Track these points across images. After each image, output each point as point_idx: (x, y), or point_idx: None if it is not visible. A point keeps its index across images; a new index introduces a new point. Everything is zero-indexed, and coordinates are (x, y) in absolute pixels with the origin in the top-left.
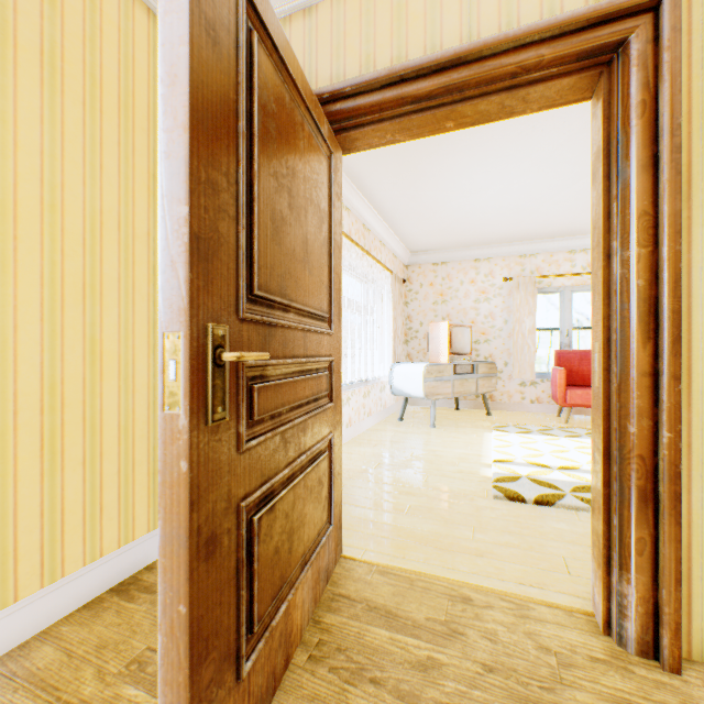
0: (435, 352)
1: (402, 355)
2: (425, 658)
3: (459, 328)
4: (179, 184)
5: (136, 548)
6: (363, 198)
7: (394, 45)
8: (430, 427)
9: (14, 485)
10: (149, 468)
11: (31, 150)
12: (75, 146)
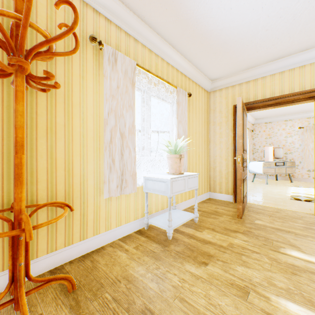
0: (266, 157)
1: (251, 159)
2: (271, 213)
3: (277, 148)
4: (240, 138)
5: (203, 196)
6: None
7: (262, 92)
8: (265, 184)
9: None
10: (203, 181)
11: (194, 124)
12: (197, 121)
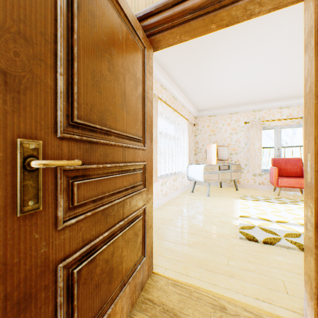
0: (209, 159)
1: (193, 160)
2: None
3: (221, 147)
4: None
5: None
6: (173, 83)
7: None
8: (207, 196)
9: None
10: None
11: None
12: None
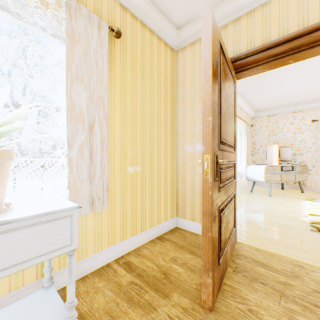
0: (269, 160)
1: (250, 161)
2: (283, 281)
3: (284, 148)
4: (208, 111)
5: (161, 226)
6: None
7: (263, 34)
8: (268, 196)
9: (136, 199)
10: (164, 199)
11: (139, 98)
12: (147, 94)
